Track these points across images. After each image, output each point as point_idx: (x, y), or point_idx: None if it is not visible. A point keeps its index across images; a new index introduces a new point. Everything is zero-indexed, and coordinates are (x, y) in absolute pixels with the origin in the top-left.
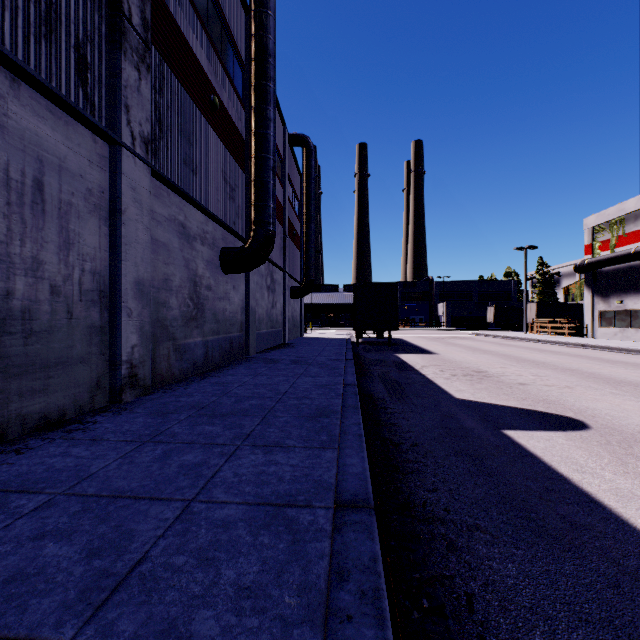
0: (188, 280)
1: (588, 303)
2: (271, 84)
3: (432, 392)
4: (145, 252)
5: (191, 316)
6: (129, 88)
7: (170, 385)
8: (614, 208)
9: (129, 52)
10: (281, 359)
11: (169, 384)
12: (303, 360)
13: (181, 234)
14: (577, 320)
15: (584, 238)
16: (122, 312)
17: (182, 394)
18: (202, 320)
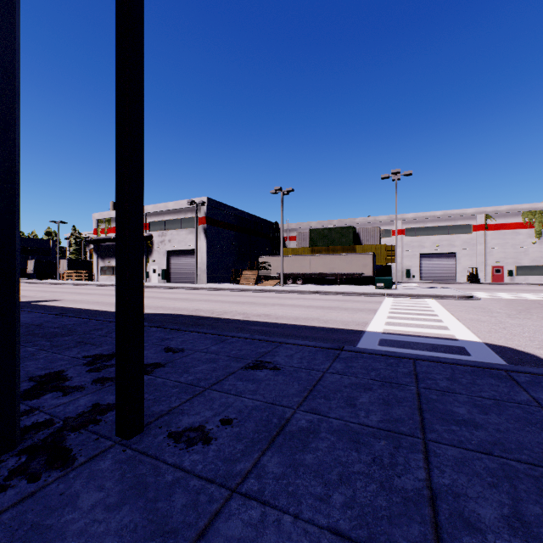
0: None
1: (96, 262)
2: None
3: None
4: None
5: None
6: None
7: None
8: (107, 213)
9: None
10: None
11: None
12: None
13: None
14: (92, 271)
15: (94, 224)
16: None
17: None
18: None
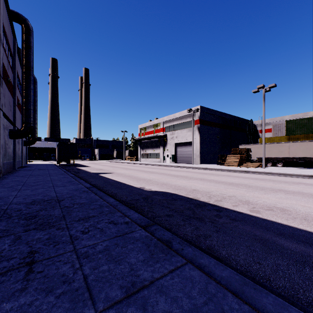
0: (4, 142)
1: (139, 151)
2: (32, 77)
3: (87, 172)
4: (2, 136)
5: (5, 154)
6: (1, 93)
7: (5, 174)
8: (144, 124)
9: (1, 84)
10: (33, 169)
11: (3, 174)
12: (43, 169)
13: (3, 128)
14: (138, 156)
15: (138, 131)
16: (0, 153)
17: (16, 175)
18: (6, 155)
